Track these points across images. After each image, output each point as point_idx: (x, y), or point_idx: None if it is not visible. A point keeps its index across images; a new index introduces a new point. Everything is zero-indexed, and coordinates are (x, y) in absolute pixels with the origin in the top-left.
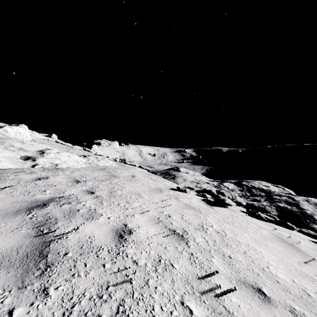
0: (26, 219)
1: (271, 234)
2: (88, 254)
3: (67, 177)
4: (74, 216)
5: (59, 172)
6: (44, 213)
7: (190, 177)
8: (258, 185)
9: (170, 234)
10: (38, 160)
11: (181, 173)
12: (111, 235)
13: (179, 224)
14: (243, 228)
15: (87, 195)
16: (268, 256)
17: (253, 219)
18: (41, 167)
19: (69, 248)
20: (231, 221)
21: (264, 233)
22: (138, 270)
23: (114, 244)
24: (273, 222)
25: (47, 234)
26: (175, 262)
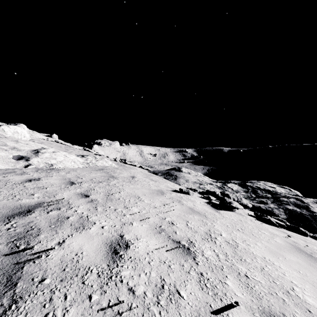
0: (3, 230)
1: (286, 243)
2: (72, 280)
3: (61, 178)
4: (61, 226)
5: (53, 173)
6: (26, 222)
7: (192, 177)
8: (263, 186)
9: (174, 247)
10: (32, 160)
11: (183, 173)
12: (103, 250)
13: (183, 233)
14: (255, 235)
15: (80, 199)
16: (289, 273)
17: (263, 224)
18: (34, 167)
19: (47, 271)
20: (240, 227)
21: (278, 242)
22: (135, 303)
23: (106, 264)
24: (283, 227)
25: (23, 250)
26: (182, 287)
